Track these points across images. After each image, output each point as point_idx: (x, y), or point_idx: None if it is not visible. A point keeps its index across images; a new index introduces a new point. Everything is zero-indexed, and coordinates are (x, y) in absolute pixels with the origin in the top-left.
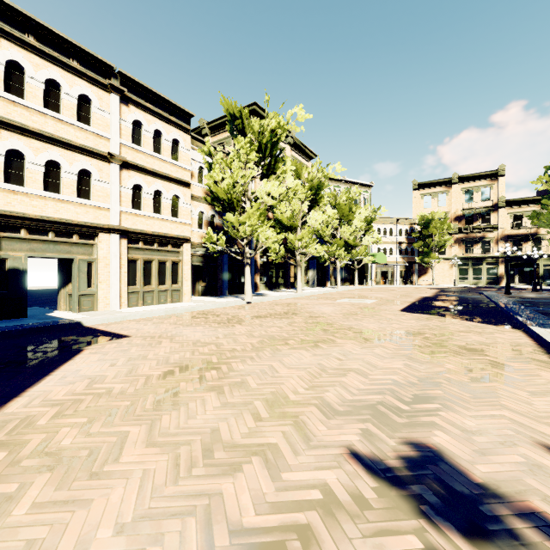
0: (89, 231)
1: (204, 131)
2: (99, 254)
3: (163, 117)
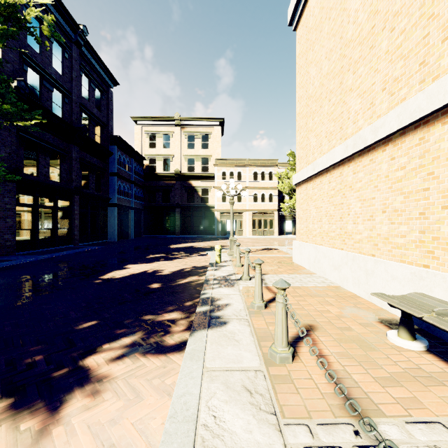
0: (240, 212)
1: None
2: (243, 218)
3: (265, 166)
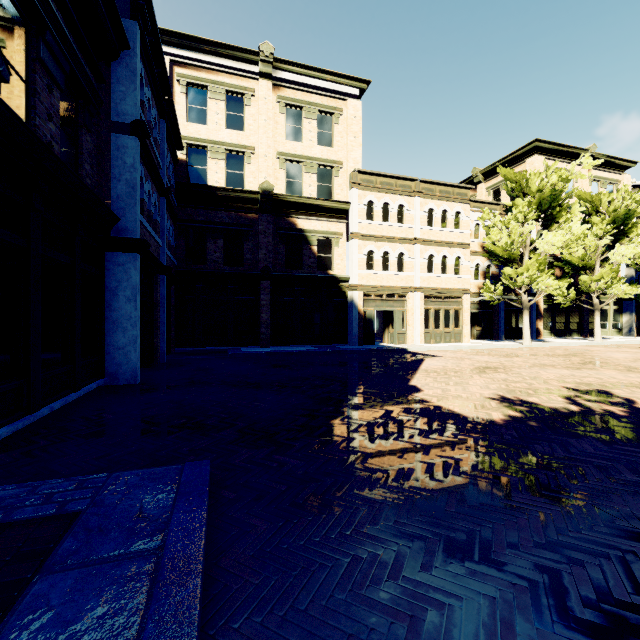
0: (403, 292)
1: (477, 179)
2: (408, 307)
3: (448, 198)
